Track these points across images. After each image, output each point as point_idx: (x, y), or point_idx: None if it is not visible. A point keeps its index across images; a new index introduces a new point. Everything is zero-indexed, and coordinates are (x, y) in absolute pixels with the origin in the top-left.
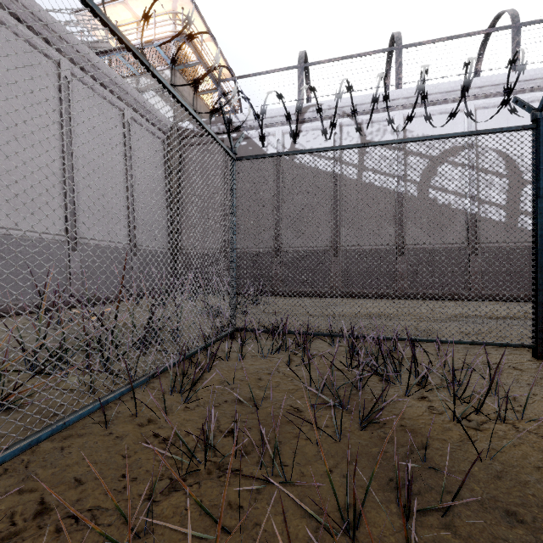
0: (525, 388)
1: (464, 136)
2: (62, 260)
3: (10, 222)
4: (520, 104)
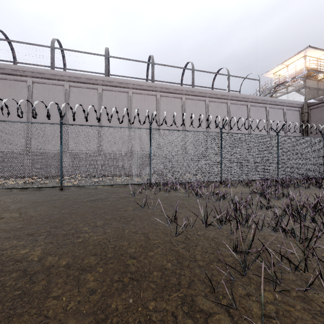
0: None
1: None
2: None
3: None
4: None
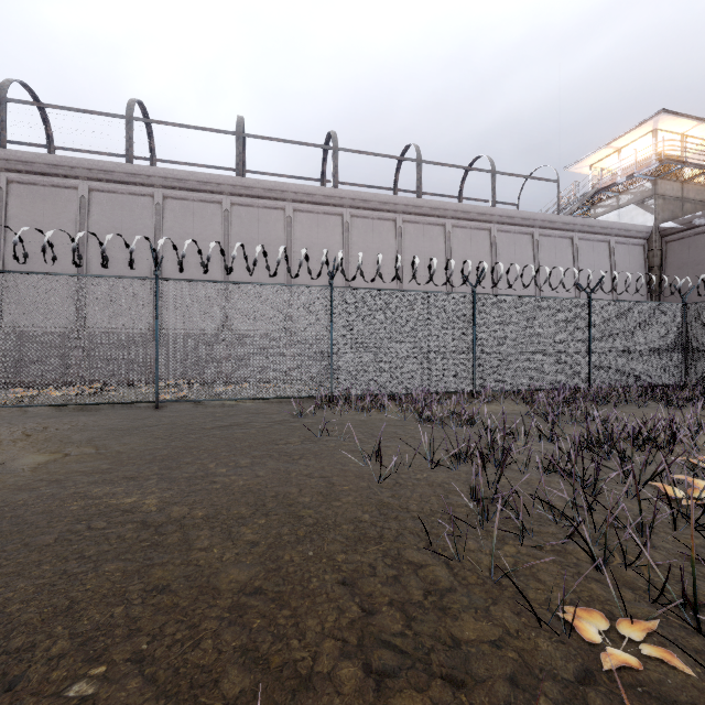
0: None
1: None
2: None
3: None
4: None
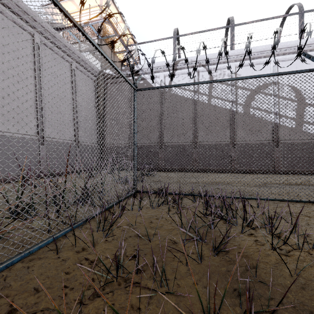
0: (313, 228)
1: (274, 75)
2: (35, 150)
3: (4, 128)
4: (307, 56)
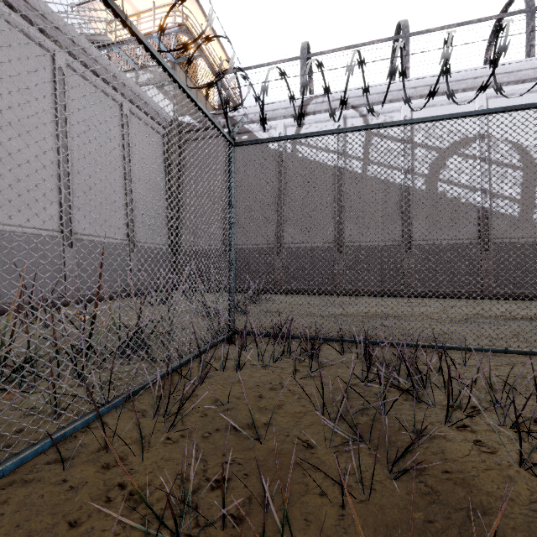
0: None
1: (495, 112)
2: (56, 257)
3: (1, 217)
4: None
